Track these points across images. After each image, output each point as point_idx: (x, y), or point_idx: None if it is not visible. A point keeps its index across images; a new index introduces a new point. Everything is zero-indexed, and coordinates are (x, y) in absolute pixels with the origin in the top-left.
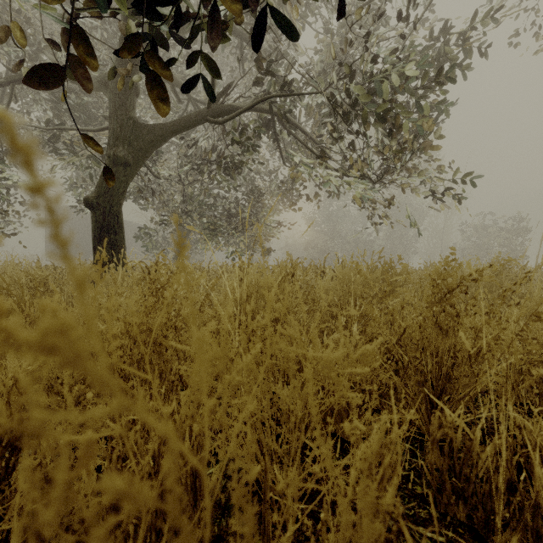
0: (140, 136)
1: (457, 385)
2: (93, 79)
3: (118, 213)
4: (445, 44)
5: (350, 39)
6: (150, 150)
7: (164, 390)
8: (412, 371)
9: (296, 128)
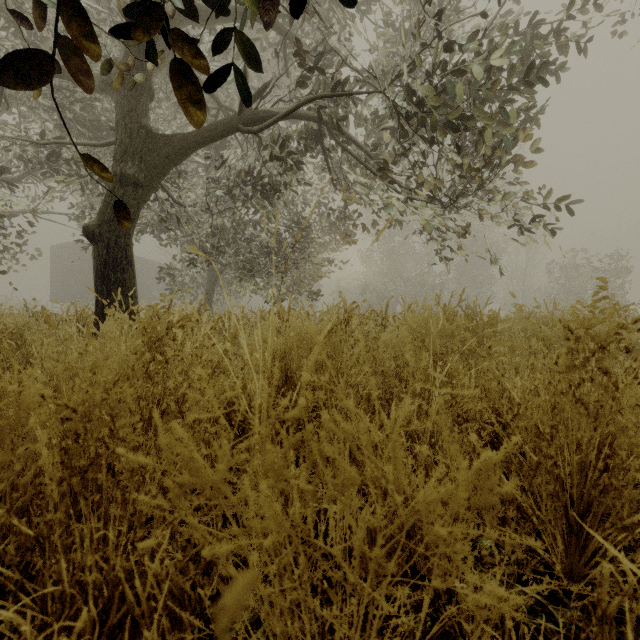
0: (154, 149)
1: (620, 503)
2: (97, 79)
3: (126, 246)
4: (535, 36)
5: (421, 21)
6: (168, 167)
7: (111, 536)
8: (543, 477)
9: (350, 142)
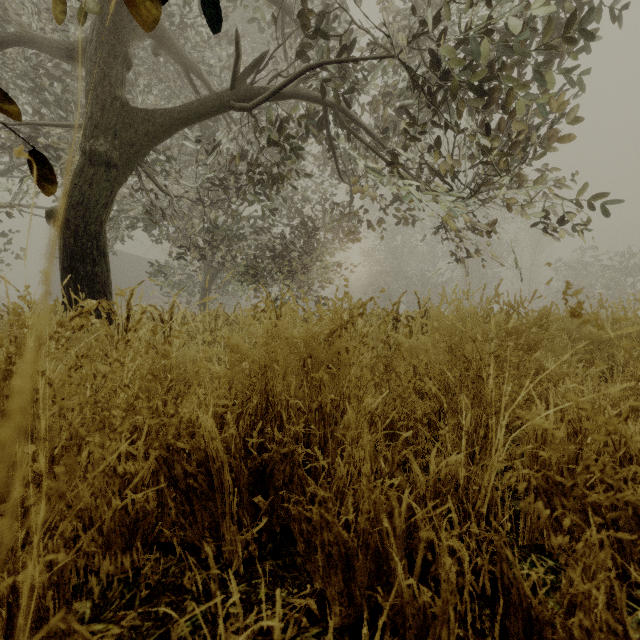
0: (131, 124)
1: None
2: (67, 46)
3: (97, 234)
4: (562, 1)
5: None
6: (146, 146)
7: None
8: None
9: (354, 123)
